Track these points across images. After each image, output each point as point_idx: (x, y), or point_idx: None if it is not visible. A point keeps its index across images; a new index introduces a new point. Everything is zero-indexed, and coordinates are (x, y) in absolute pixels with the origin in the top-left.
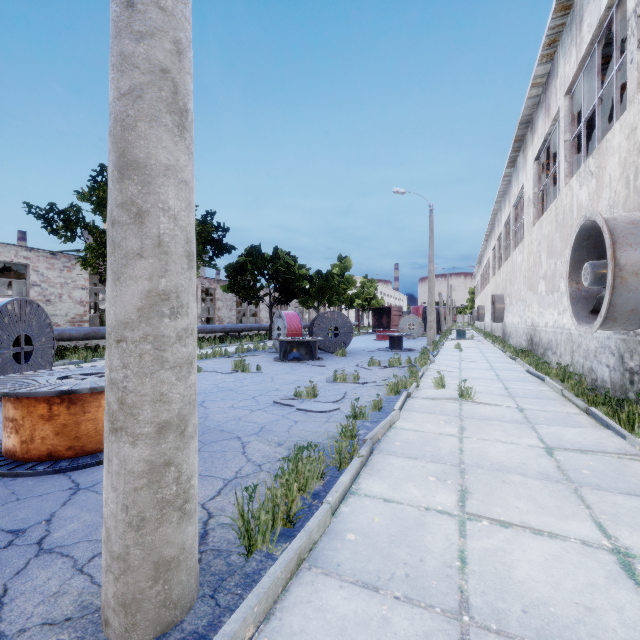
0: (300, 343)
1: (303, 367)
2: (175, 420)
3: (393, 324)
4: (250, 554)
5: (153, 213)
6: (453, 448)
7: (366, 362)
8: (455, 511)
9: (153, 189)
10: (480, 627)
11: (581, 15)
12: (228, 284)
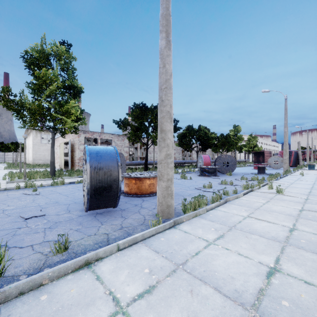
0: (209, 168)
1: (209, 178)
2: (170, 178)
3: (265, 161)
4: (185, 213)
5: (166, 139)
6: (258, 205)
7: (240, 178)
8: (245, 216)
9: (166, 135)
10: (235, 229)
11: None
12: (178, 143)
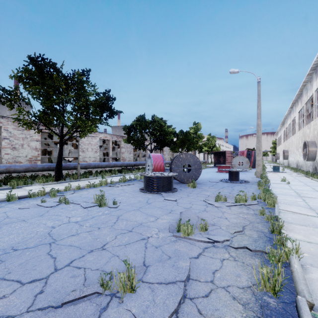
0: (158, 178)
1: (157, 200)
2: None
3: (227, 161)
4: None
5: None
6: None
7: (213, 196)
8: None
9: None
10: None
11: None
12: (127, 138)
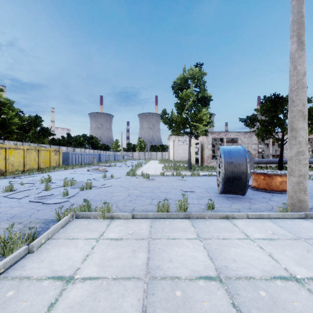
0: None
1: None
2: (302, 175)
3: None
4: None
5: (298, 137)
6: None
7: None
8: None
9: (298, 133)
10: None
11: None
12: None
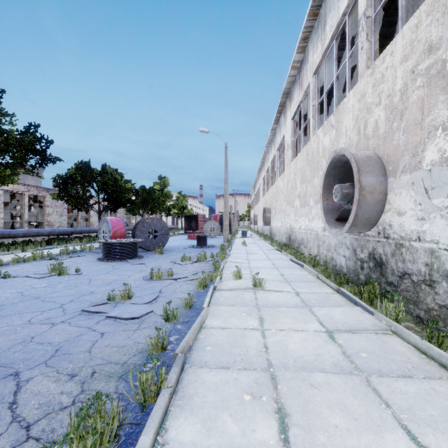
0: (122, 244)
1: (124, 266)
2: None
3: (199, 227)
4: None
5: None
6: (259, 346)
7: (179, 258)
8: None
9: None
10: None
11: (325, 20)
12: (58, 193)
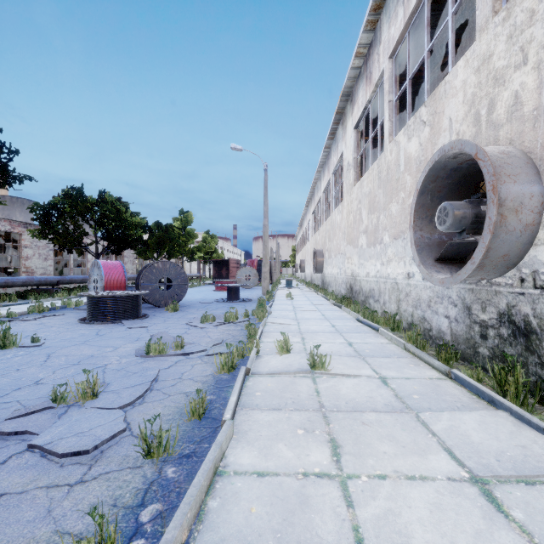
0: (116, 299)
1: (115, 330)
2: None
3: (232, 275)
4: None
5: None
6: (343, 537)
7: (199, 318)
8: None
9: None
10: None
11: None
12: (39, 229)
